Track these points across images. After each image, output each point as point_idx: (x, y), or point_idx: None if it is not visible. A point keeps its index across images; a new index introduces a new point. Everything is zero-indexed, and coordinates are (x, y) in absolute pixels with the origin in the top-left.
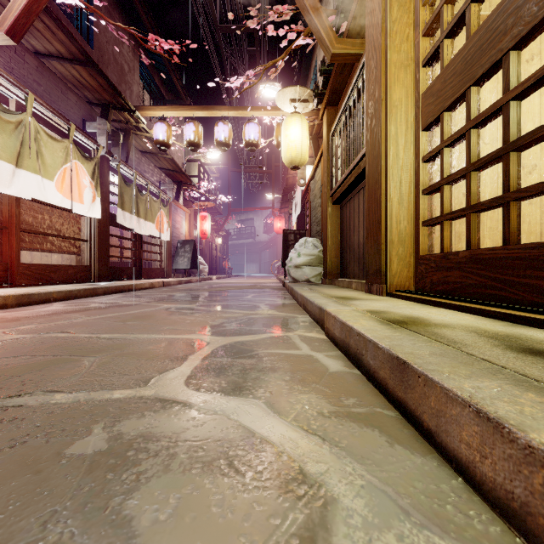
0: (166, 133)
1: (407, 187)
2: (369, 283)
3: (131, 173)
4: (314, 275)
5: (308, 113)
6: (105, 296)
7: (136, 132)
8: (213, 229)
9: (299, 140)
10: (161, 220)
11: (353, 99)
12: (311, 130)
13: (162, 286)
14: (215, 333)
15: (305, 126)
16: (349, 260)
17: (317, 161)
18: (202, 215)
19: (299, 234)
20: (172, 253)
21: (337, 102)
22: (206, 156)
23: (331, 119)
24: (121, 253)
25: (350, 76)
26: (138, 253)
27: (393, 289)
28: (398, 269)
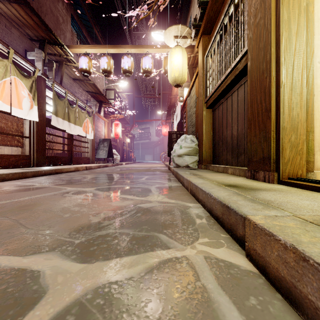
0: (87, 63)
1: (300, 72)
2: (252, 170)
3: (64, 92)
4: (192, 162)
5: (186, 50)
6: (33, 178)
7: (67, 63)
8: (124, 133)
9: (180, 65)
10: (86, 125)
11: (228, 15)
12: (188, 61)
13: (85, 170)
14: (79, 249)
15: (185, 55)
16: (222, 150)
17: (193, 82)
18: (116, 123)
19: (179, 134)
20: (96, 147)
21: (210, 31)
22: (119, 88)
23: (205, 44)
24: (63, 148)
25: (223, 4)
26: (70, 147)
27: (285, 177)
28: (290, 156)
